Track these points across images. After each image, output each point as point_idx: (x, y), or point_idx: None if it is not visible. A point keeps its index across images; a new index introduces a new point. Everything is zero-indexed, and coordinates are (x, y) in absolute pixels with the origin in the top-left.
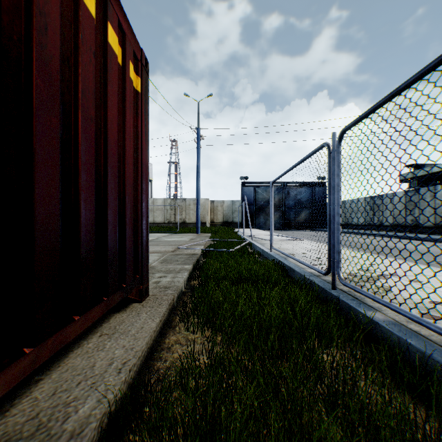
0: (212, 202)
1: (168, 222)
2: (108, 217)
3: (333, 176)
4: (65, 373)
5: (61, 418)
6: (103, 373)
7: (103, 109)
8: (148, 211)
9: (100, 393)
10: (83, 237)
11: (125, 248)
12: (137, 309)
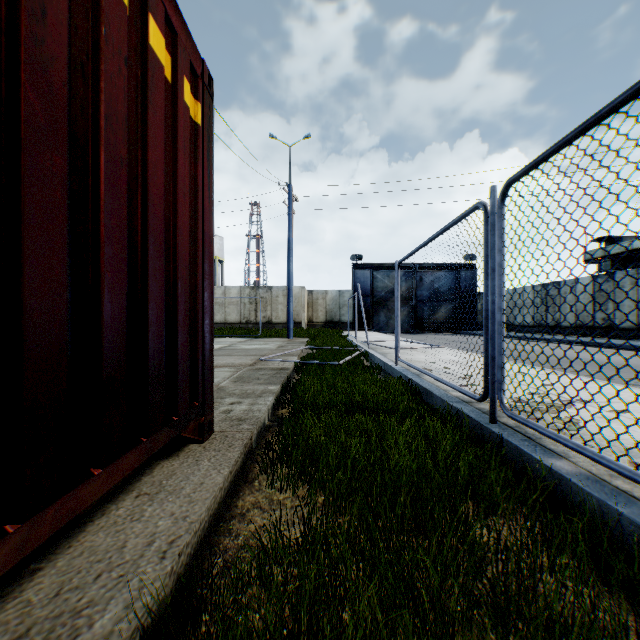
0: (310, 292)
1: (246, 322)
2: (149, 314)
3: (493, 252)
4: (79, 558)
5: (64, 637)
6: (137, 560)
7: (142, 147)
8: (212, 305)
9: (130, 593)
10: (107, 346)
11: (176, 362)
12: (195, 454)
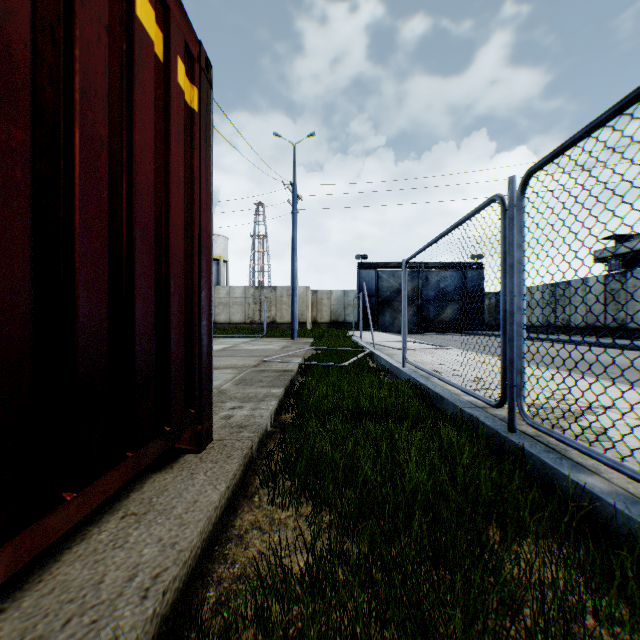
0: (314, 292)
1: (250, 322)
2: (136, 315)
3: (511, 248)
4: (48, 596)
5: None
6: (114, 599)
7: (127, 129)
8: (210, 305)
9: None
10: (83, 351)
11: (169, 367)
12: (190, 466)
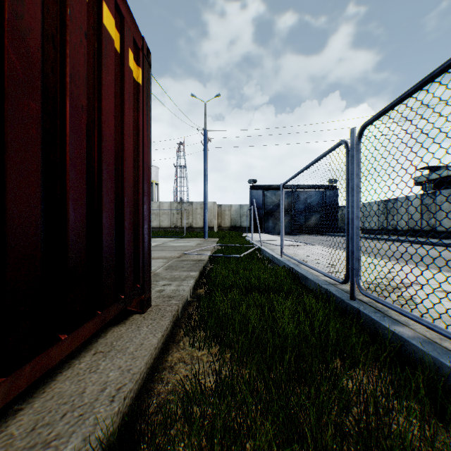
0: (219, 205)
1: (174, 227)
2: (103, 221)
3: (352, 176)
4: (50, 401)
5: None
6: (93, 402)
7: (98, 99)
8: (150, 215)
9: (87, 428)
10: (71, 244)
11: (123, 255)
12: (137, 322)
